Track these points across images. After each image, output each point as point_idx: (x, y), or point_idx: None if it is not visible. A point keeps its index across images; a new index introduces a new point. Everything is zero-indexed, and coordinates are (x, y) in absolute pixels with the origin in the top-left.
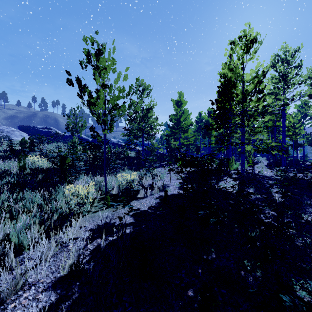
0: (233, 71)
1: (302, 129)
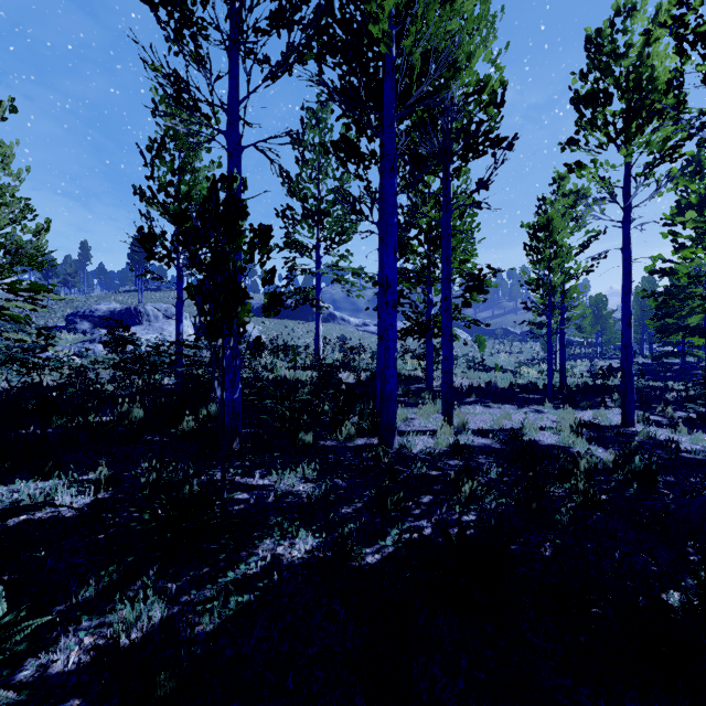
0: None
1: None
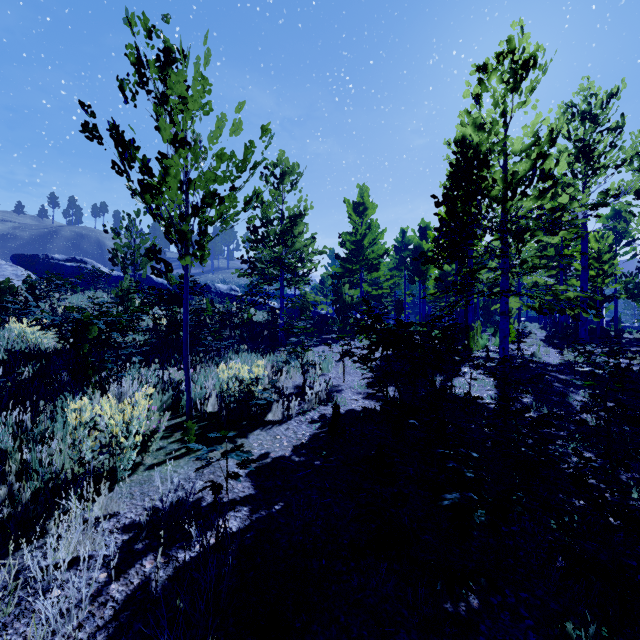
0: (484, 131)
1: (616, 264)
